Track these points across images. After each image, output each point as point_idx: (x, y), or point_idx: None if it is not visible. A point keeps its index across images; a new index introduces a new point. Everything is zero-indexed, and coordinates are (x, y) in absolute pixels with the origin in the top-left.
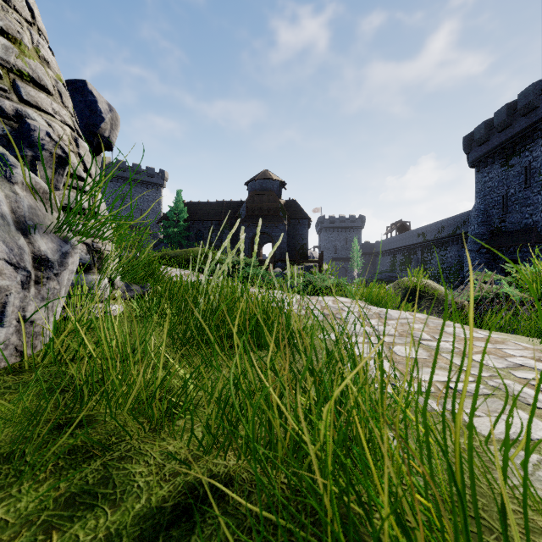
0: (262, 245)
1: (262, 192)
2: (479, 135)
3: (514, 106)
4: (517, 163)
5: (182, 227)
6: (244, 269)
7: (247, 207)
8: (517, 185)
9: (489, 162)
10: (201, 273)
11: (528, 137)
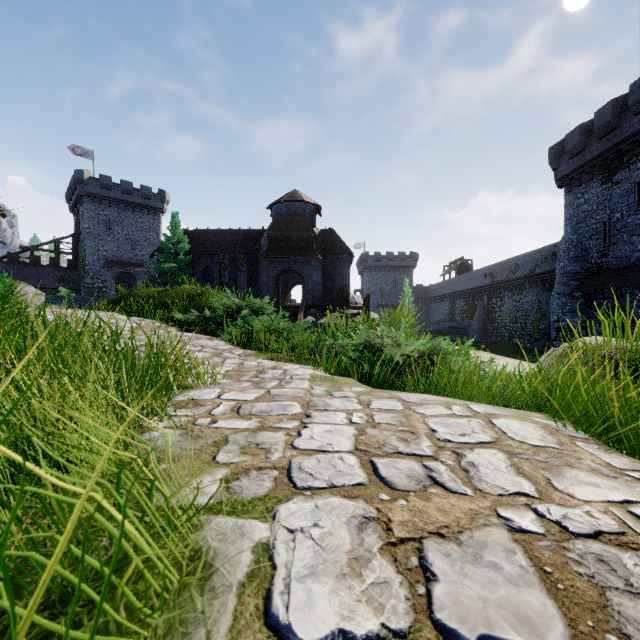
0: (290, 287)
1: (290, 217)
2: (572, 144)
3: (622, 103)
4: (626, 179)
5: (183, 262)
6: (246, 319)
7: (270, 236)
8: (626, 207)
9: (584, 179)
10: (174, 326)
11: None
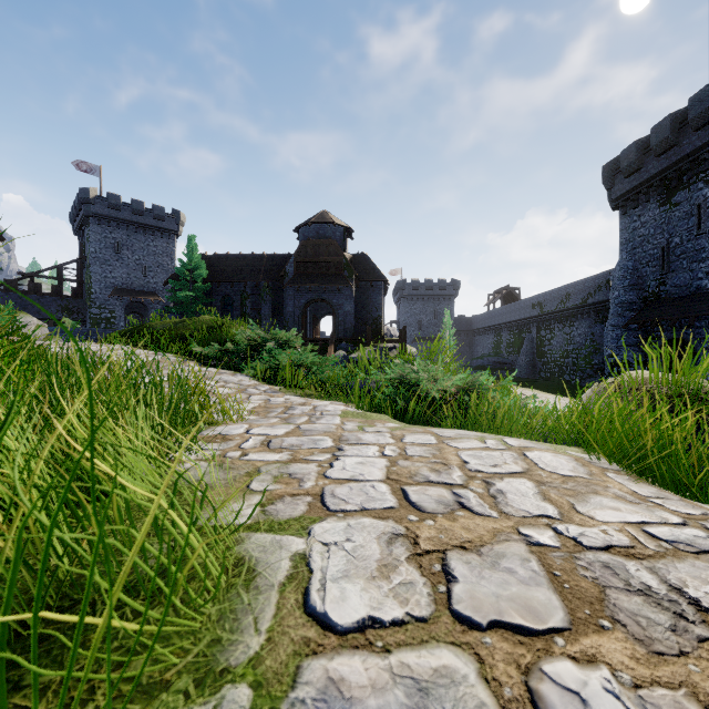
0: (319, 318)
1: (319, 241)
2: (628, 162)
3: (681, 117)
4: (685, 200)
5: (201, 290)
6: (272, 352)
7: (297, 262)
8: (685, 231)
9: (640, 200)
10: (193, 360)
11: (703, 161)
